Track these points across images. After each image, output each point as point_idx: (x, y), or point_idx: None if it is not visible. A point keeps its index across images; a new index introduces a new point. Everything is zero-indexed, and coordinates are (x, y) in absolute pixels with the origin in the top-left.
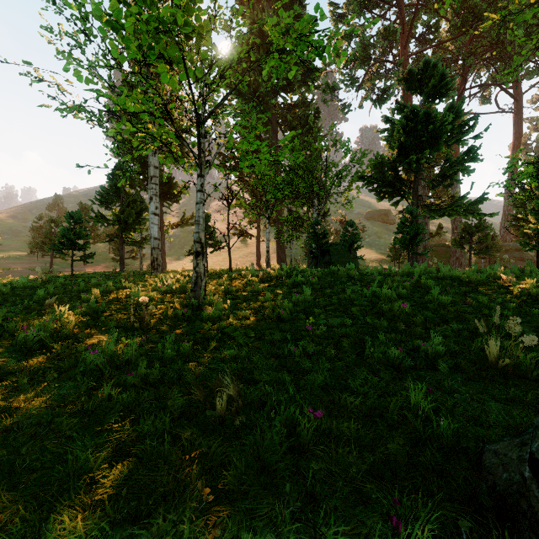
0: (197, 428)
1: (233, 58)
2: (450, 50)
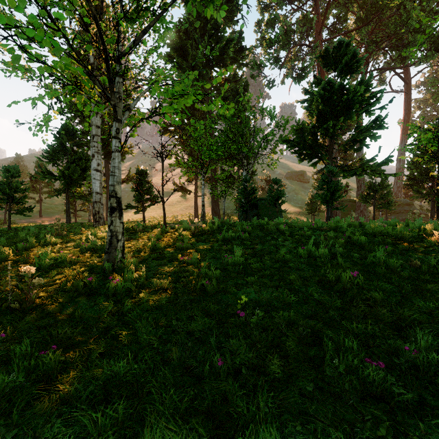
0: None
1: None
2: (356, 39)
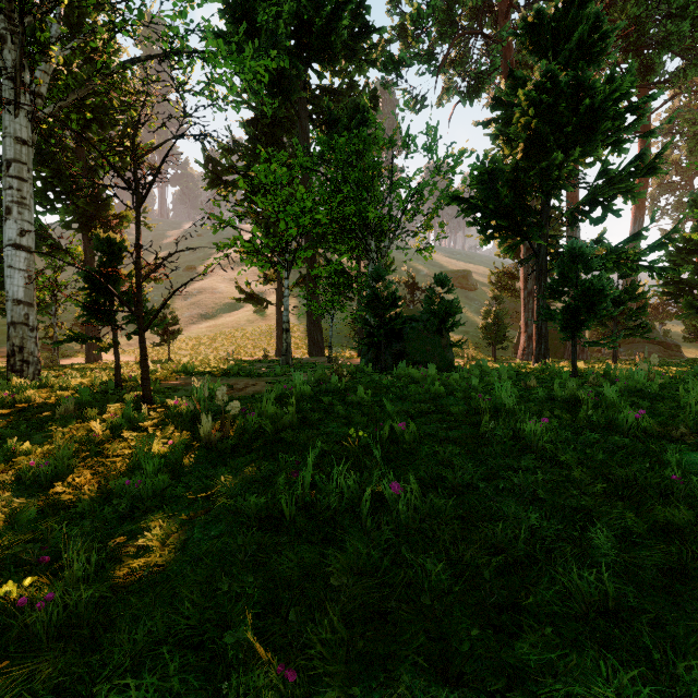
0: None
1: None
2: None
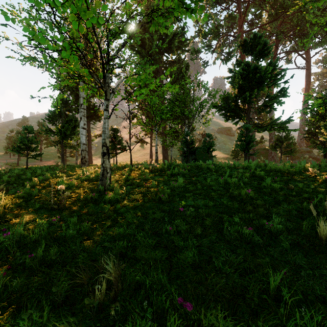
0: (74, 319)
1: (127, 14)
2: (268, 30)
